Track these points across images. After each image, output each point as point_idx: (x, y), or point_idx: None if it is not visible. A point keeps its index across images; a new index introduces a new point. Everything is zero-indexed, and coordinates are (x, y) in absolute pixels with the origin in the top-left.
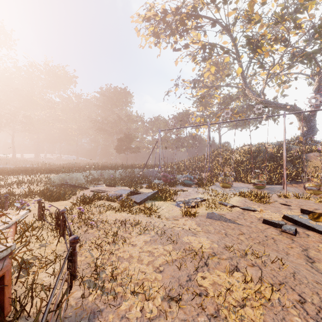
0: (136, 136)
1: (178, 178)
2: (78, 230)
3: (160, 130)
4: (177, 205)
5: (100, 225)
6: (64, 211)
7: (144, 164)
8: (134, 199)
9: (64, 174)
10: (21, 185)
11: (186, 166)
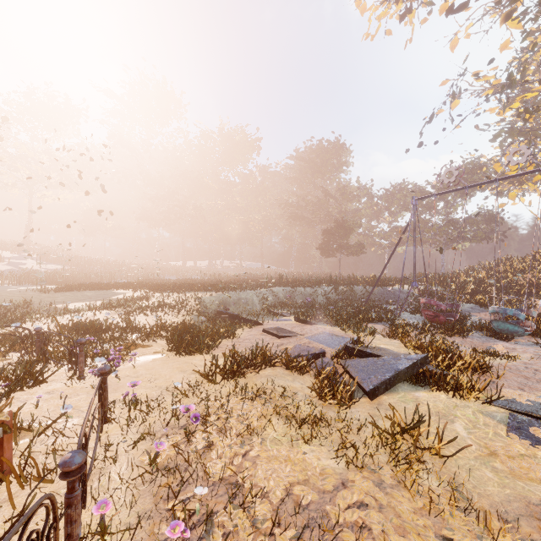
0: (357, 224)
1: (465, 313)
2: (131, 538)
3: (415, 198)
4: (519, 429)
5: (216, 528)
6: (68, 467)
7: (374, 277)
8: (355, 376)
9: (227, 293)
10: (157, 311)
11: (480, 282)
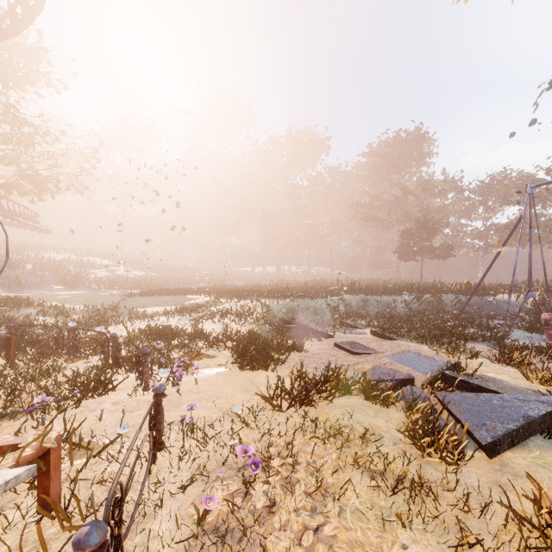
0: (444, 222)
1: None
2: None
3: (531, 185)
4: None
5: None
6: (82, 549)
7: (467, 285)
8: (462, 419)
9: (295, 300)
10: (224, 319)
11: None
